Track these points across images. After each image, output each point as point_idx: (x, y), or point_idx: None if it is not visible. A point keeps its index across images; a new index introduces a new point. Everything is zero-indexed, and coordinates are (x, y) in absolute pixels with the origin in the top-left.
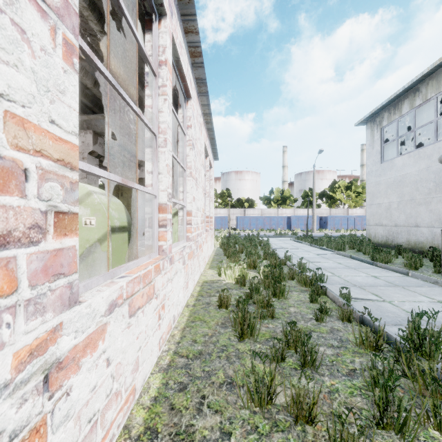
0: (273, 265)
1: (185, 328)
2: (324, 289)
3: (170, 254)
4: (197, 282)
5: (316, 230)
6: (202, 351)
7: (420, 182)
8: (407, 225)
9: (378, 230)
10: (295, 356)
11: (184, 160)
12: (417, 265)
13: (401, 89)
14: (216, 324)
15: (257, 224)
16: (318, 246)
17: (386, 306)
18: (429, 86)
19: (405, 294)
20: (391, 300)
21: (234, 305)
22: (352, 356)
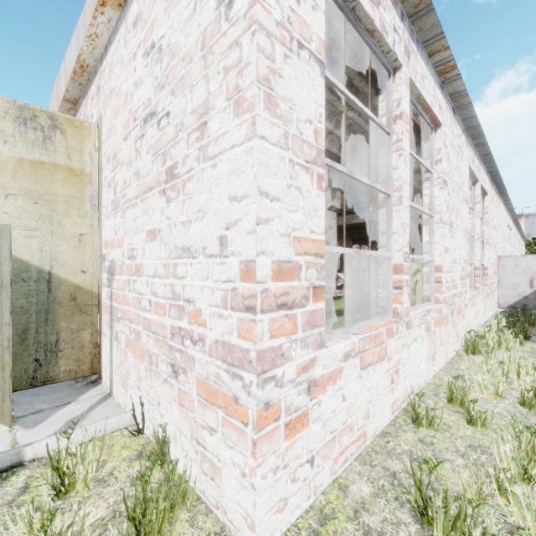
0: None
1: None
2: None
3: None
4: None
5: None
6: None
7: None
8: None
9: None
10: None
11: None
12: None
13: None
14: None
15: None
16: None
17: None
18: None
19: None
20: None
21: None
22: None
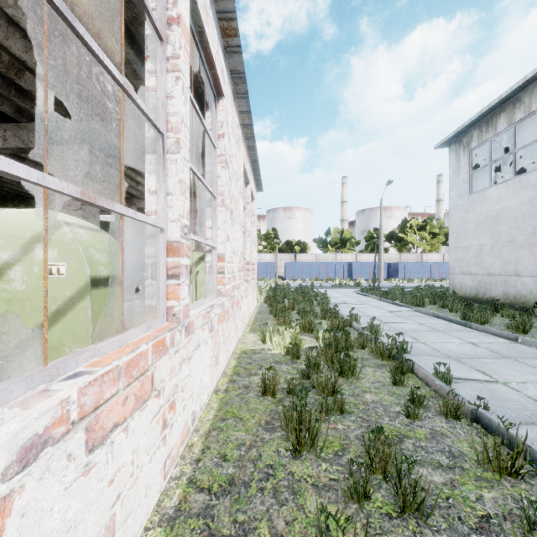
0: (334, 327)
1: (210, 431)
2: (411, 363)
3: (187, 319)
4: (232, 352)
5: (384, 280)
6: (235, 478)
7: (521, 219)
8: (504, 274)
9: (465, 280)
10: (384, 486)
11: (214, 183)
12: (526, 327)
13: (497, 99)
14: (258, 423)
15: (311, 272)
16: (390, 300)
17: (502, 390)
18: (535, 95)
19: (523, 371)
20: (506, 381)
21: (284, 390)
22: (476, 486)
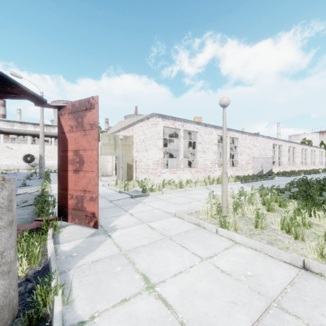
0: None
1: None
2: None
3: (313, 165)
4: None
5: None
6: None
7: None
8: None
9: None
10: None
11: (314, 157)
12: None
13: None
14: None
15: None
16: None
17: None
18: None
19: None
20: None
21: None
22: None
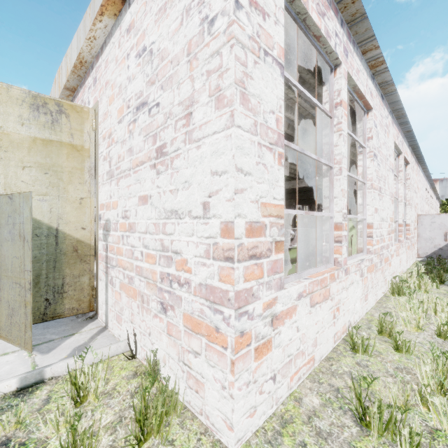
0: None
1: None
2: None
3: None
4: None
5: None
6: None
7: None
8: None
9: None
10: None
11: None
12: None
13: None
14: None
15: None
16: None
17: None
18: None
19: None
20: None
21: None
22: None
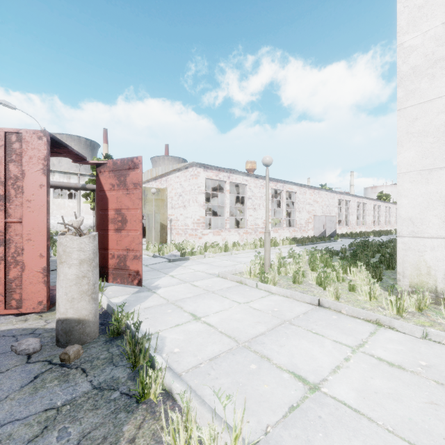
0: None
1: None
2: None
3: (388, 225)
4: None
5: None
6: None
7: None
8: None
9: None
10: None
11: (390, 215)
12: None
13: None
14: None
15: None
16: None
17: None
18: None
19: None
20: None
21: None
22: None
